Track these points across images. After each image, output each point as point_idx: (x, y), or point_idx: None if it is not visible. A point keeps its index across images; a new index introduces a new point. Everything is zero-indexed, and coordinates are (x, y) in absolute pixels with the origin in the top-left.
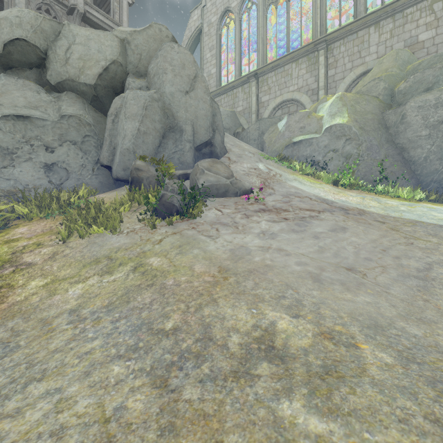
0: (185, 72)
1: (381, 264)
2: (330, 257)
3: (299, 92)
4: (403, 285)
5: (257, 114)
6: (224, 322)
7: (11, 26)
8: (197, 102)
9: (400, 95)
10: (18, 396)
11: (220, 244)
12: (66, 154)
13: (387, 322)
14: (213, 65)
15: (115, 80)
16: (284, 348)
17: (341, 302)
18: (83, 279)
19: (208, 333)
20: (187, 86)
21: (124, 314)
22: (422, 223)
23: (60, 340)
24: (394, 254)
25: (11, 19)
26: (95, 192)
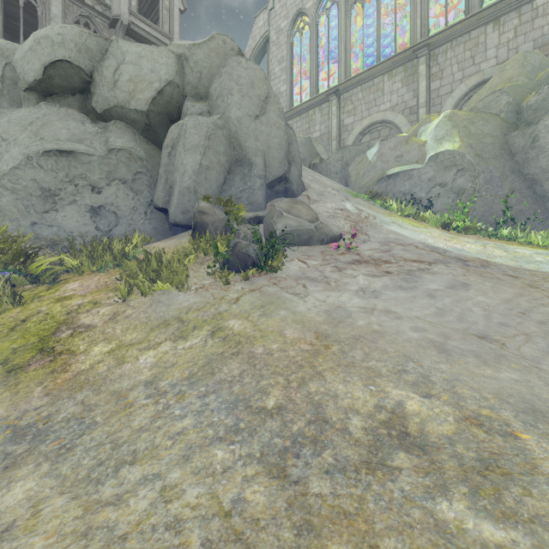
0: (255, 92)
1: (522, 331)
2: (453, 321)
3: (393, 111)
4: None
5: (339, 141)
6: (338, 400)
7: (52, 46)
8: (269, 128)
9: (529, 111)
10: (112, 482)
11: (311, 304)
12: (115, 194)
13: (548, 407)
14: (283, 81)
15: (171, 105)
16: (422, 435)
17: (481, 379)
18: (154, 346)
19: (320, 414)
20: (257, 109)
21: (211, 388)
22: None
23: (143, 417)
24: (538, 318)
25: (52, 38)
26: (150, 240)
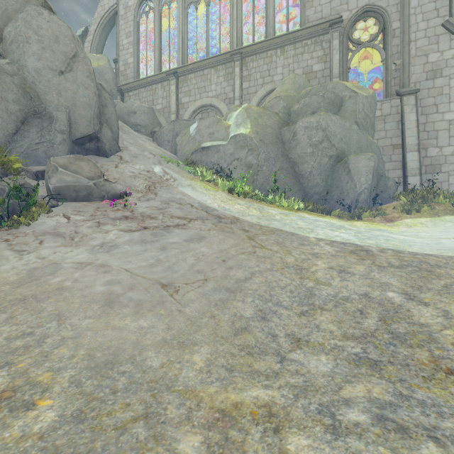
0: (60, 47)
1: (207, 277)
2: (159, 271)
3: (217, 99)
4: (205, 300)
5: (177, 115)
6: None
7: None
8: (76, 86)
9: (294, 114)
10: None
11: (24, 262)
12: None
13: (132, 355)
14: (130, 54)
15: None
16: None
17: (103, 333)
18: None
19: None
20: (62, 65)
21: None
22: (280, 232)
23: None
24: (231, 264)
25: None
26: None
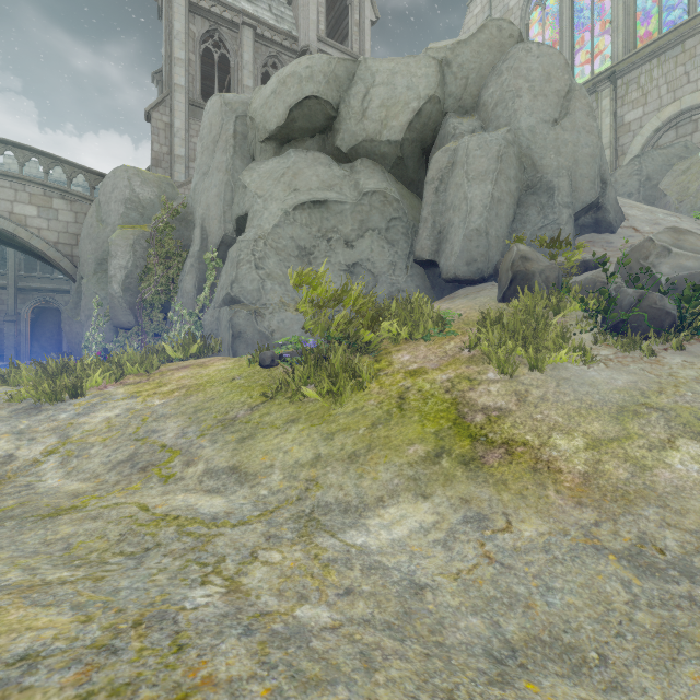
0: (551, 87)
1: None
2: None
3: None
4: None
5: (615, 148)
6: None
7: (300, 83)
8: (576, 134)
9: None
10: None
11: None
12: (369, 248)
13: None
14: None
15: (427, 128)
16: None
17: None
18: (664, 444)
19: None
20: (554, 111)
21: None
22: None
23: None
24: None
25: (300, 73)
26: (427, 302)
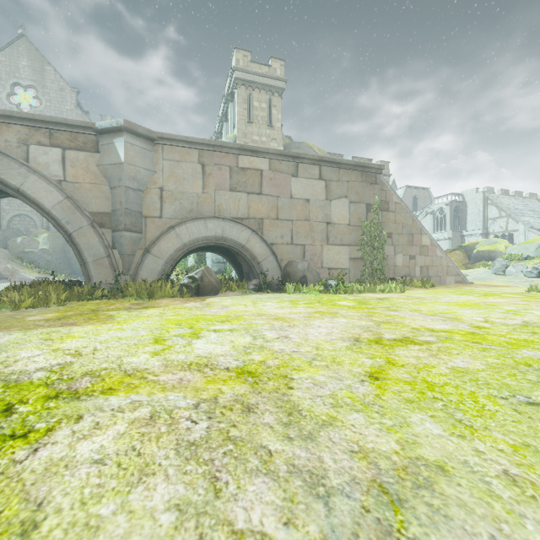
0: None
1: None
2: None
3: (32, 213)
4: None
5: (0, 216)
6: None
7: None
8: None
9: None
10: None
11: None
12: None
13: None
14: None
15: None
16: None
17: None
18: None
19: None
20: None
21: None
22: None
23: None
24: None
25: None
26: None
